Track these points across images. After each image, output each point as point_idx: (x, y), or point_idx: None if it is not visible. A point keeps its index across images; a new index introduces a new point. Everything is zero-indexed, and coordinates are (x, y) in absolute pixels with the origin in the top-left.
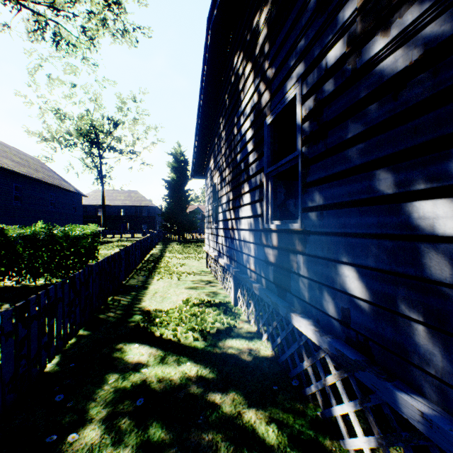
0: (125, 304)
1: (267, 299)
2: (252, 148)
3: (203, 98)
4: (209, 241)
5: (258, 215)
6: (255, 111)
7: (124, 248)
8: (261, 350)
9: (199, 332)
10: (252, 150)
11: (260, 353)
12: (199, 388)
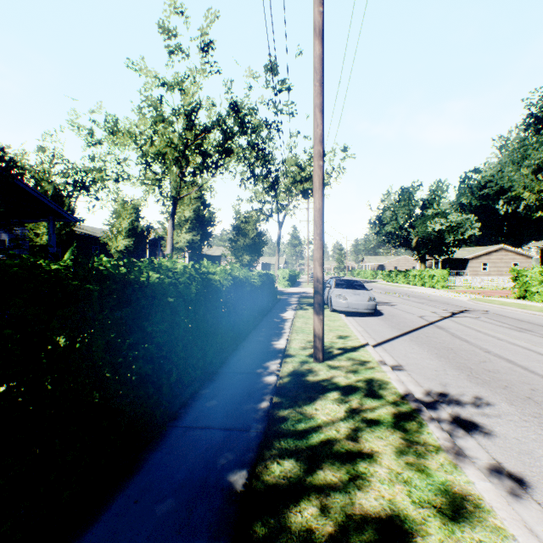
0: None
1: None
2: None
3: None
4: None
5: None
6: None
7: None
8: None
9: None
10: None
11: None
12: None
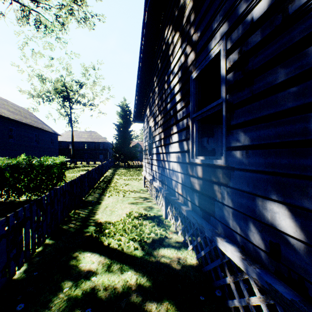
0: (83, 216)
1: (194, 220)
2: (179, 98)
3: (141, 63)
4: (145, 168)
5: (185, 151)
6: (182, 69)
7: (84, 174)
8: (188, 259)
9: (138, 241)
10: (179, 100)
11: (187, 262)
12: (138, 297)
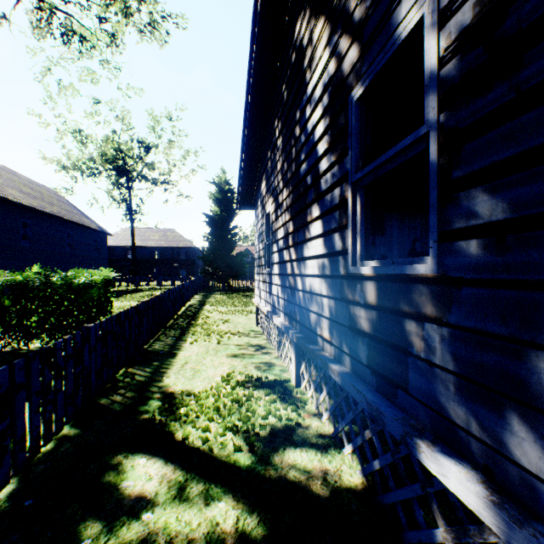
0: (141, 380)
1: (358, 395)
2: (325, 148)
3: (251, 95)
4: (259, 291)
5: (337, 252)
6: (330, 88)
7: (145, 301)
8: (343, 474)
9: (243, 433)
10: (325, 151)
11: (343, 481)
12: None
